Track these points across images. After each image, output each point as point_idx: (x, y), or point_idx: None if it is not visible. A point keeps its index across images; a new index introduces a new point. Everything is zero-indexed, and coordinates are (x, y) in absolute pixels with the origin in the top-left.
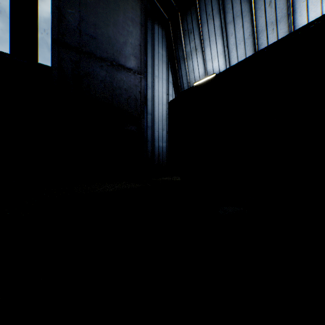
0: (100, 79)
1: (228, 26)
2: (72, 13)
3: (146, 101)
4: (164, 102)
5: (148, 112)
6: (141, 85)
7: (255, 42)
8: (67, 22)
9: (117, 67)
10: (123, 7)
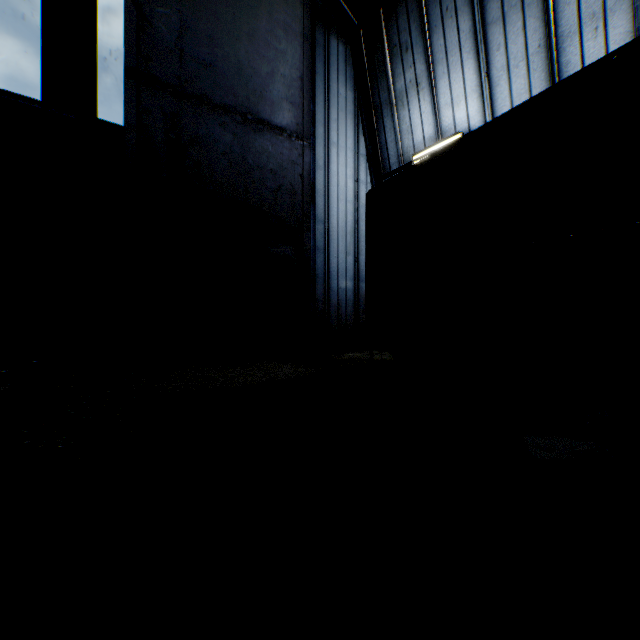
0: (222, 151)
1: (491, 29)
2: (165, 16)
3: (314, 195)
4: (350, 196)
5: (317, 218)
6: (303, 161)
7: (553, 61)
8: (156, 34)
9: (254, 125)
10: (267, 2)
